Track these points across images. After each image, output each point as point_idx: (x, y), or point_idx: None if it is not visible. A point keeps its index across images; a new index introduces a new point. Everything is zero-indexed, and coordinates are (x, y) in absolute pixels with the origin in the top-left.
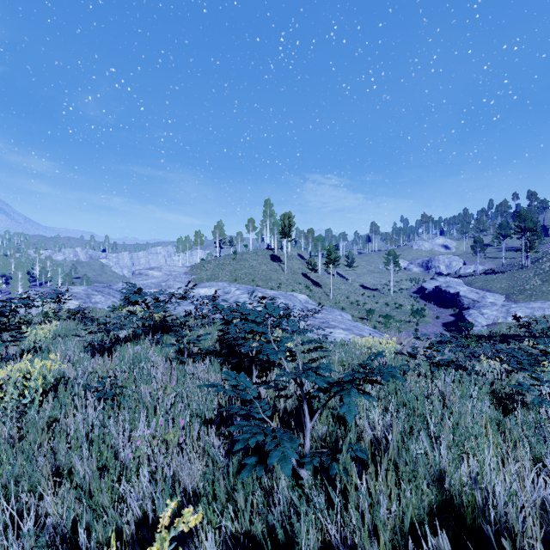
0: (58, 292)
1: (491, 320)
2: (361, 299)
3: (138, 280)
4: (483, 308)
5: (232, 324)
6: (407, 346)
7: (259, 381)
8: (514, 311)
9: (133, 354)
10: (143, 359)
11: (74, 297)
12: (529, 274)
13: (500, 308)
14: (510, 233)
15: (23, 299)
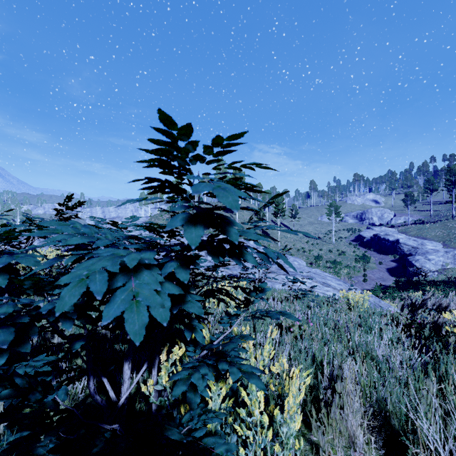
0: None
1: (440, 266)
2: (306, 246)
3: None
4: (428, 254)
5: None
6: None
7: None
8: None
9: None
10: None
11: None
12: None
13: (445, 254)
14: (437, 187)
15: None
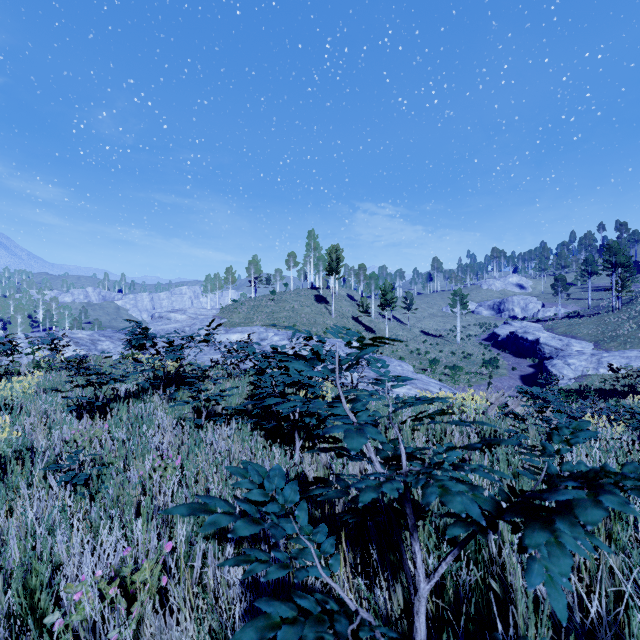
0: (52, 336)
1: (580, 372)
2: (422, 347)
3: (158, 325)
4: (569, 357)
5: (266, 374)
6: (496, 404)
7: (305, 456)
8: (606, 361)
9: (133, 415)
10: (146, 422)
11: (76, 344)
12: (622, 318)
13: (590, 357)
14: (597, 269)
15: (4, 344)
